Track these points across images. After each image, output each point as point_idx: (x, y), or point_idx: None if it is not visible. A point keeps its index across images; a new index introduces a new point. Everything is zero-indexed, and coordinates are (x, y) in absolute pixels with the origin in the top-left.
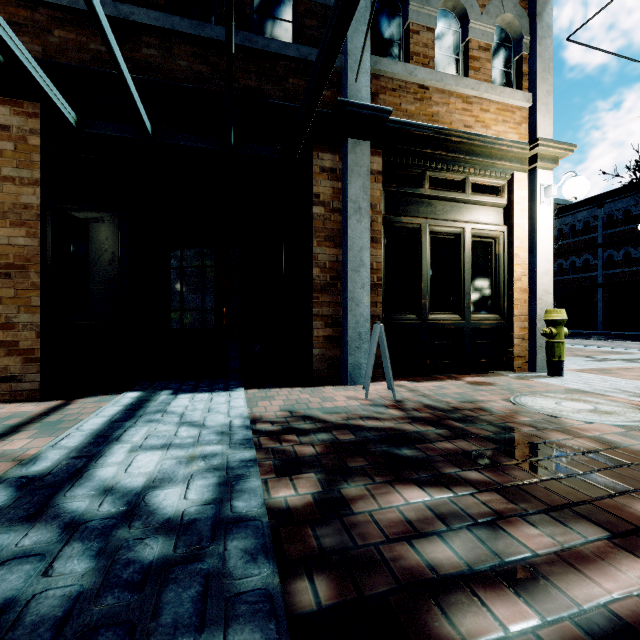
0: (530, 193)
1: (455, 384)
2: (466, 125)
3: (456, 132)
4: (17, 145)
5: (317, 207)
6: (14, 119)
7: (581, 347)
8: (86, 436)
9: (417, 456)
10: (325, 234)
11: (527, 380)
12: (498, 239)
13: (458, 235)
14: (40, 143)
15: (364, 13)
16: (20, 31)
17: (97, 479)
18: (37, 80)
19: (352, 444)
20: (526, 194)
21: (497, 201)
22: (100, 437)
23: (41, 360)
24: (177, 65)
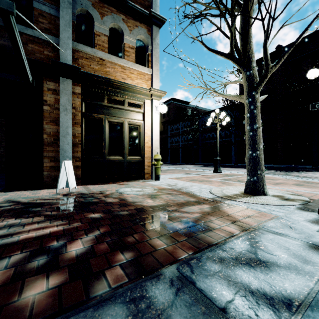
0: (151, 108)
1: (112, 185)
2: (123, 78)
3: (115, 81)
4: None
5: (46, 106)
6: None
7: (194, 170)
8: None
9: (39, 209)
10: (50, 119)
11: (144, 182)
12: (140, 126)
13: (121, 123)
14: None
15: (69, 22)
16: None
17: None
18: None
19: (17, 208)
20: (150, 109)
21: (139, 110)
22: None
23: None
24: None
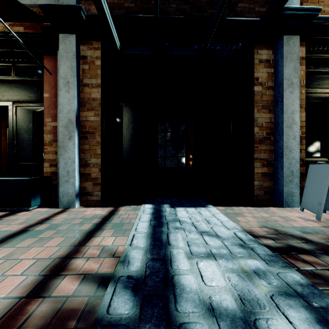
0: None
1: None
2: None
3: None
4: (90, 66)
5: (257, 86)
6: (88, 52)
7: None
8: (145, 238)
9: None
10: (262, 104)
11: None
12: None
13: None
14: (100, 63)
15: None
16: (91, 3)
17: (188, 290)
18: (107, 17)
19: None
20: None
21: None
22: (155, 240)
23: (101, 184)
24: (170, 7)
